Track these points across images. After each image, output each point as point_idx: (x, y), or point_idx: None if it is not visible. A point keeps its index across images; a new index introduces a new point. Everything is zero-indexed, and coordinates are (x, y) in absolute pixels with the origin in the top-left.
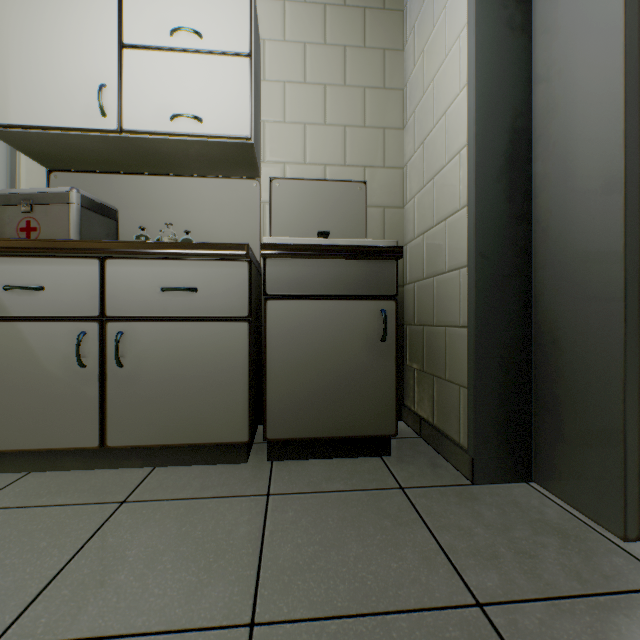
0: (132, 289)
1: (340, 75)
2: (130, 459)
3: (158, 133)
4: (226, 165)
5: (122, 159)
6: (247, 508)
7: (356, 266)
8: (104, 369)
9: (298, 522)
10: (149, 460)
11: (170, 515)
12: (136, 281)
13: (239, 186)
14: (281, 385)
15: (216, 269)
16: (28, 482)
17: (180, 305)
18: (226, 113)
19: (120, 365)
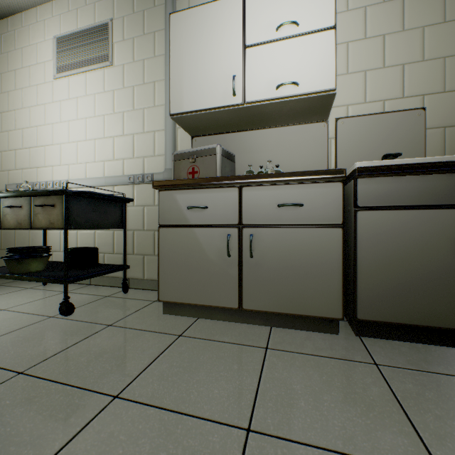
0: (258, 206)
1: (398, 23)
2: (255, 319)
3: (267, 100)
4: (305, 114)
5: (236, 122)
6: (365, 372)
7: (443, 179)
8: (241, 258)
9: (423, 394)
10: (267, 321)
11: (306, 364)
12: (261, 200)
13: (310, 128)
14: (369, 278)
15: (316, 189)
16: (201, 324)
17: (290, 216)
18: (316, 75)
19: (251, 256)
